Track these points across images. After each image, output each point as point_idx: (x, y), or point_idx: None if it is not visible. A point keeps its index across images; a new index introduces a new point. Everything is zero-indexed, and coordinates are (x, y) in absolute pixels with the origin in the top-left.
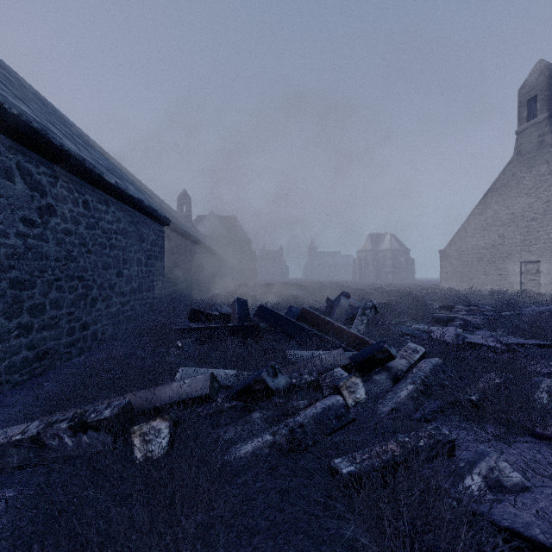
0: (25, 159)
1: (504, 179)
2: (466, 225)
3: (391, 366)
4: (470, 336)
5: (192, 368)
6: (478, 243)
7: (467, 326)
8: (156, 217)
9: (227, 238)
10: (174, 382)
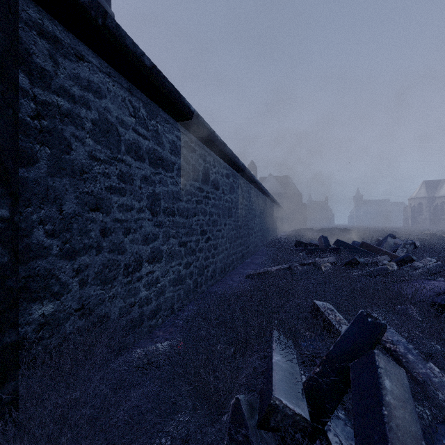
0: (240, 179)
1: None
2: None
3: (414, 265)
4: None
5: (320, 258)
6: None
7: None
8: (263, 191)
9: (282, 193)
10: (321, 259)
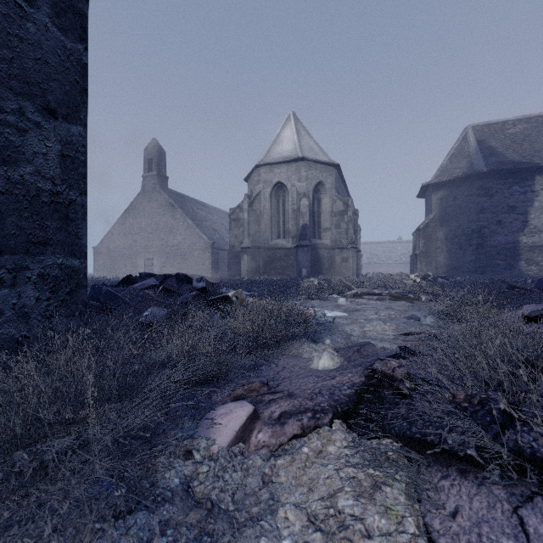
0: None
1: (136, 204)
2: (113, 230)
3: None
4: None
5: None
6: (121, 244)
7: None
8: None
9: None
10: None
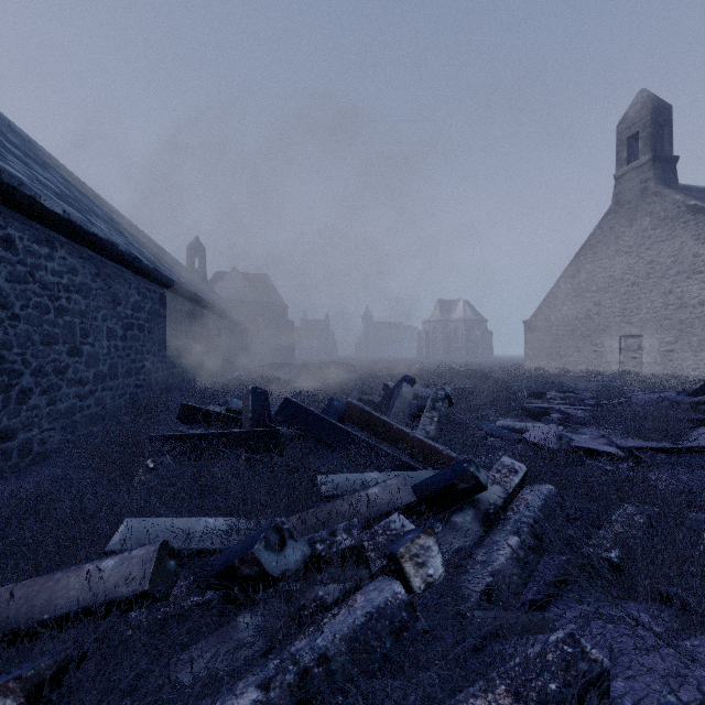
0: None
1: (600, 234)
2: (555, 290)
3: (478, 497)
4: (576, 437)
5: (148, 519)
6: (570, 313)
7: (567, 421)
8: (140, 269)
9: (255, 303)
10: (88, 564)
